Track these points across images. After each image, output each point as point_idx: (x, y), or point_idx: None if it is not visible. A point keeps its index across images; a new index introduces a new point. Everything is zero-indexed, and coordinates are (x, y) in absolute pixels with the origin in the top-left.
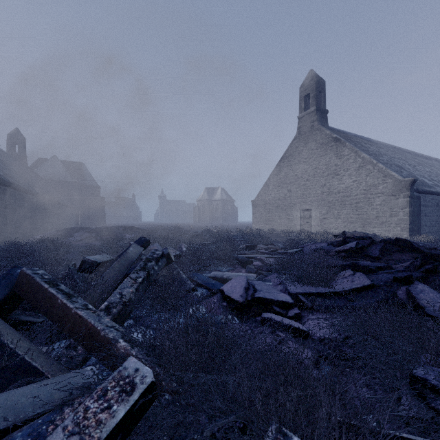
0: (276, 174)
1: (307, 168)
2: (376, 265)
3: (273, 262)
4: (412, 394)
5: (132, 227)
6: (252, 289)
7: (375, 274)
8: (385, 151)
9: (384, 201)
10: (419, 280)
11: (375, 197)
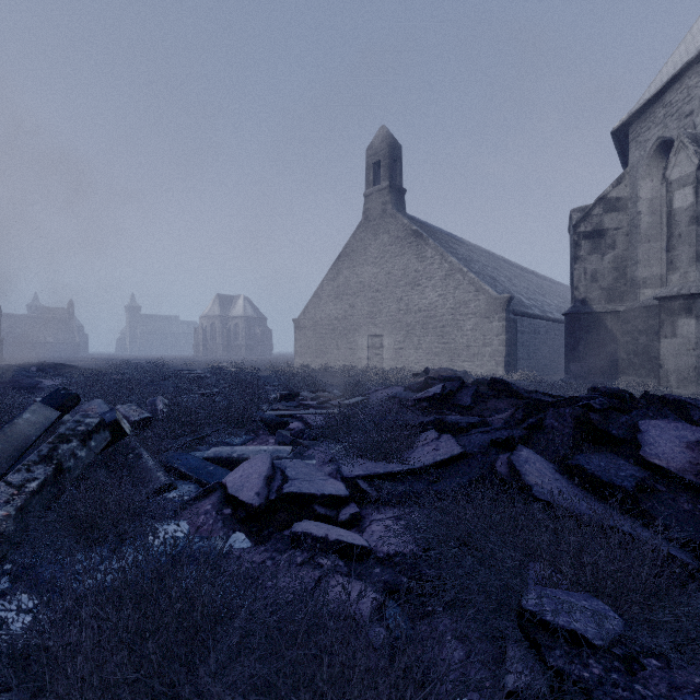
0: (332, 279)
1: (377, 272)
2: (468, 421)
3: (322, 423)
4: (521, 643)
5: (60, 366)
6: (280, 477)
7: (466, 435)
8: (477, 256)
9: (476, 324)
10: (522, 440)
11: (465, 319)
